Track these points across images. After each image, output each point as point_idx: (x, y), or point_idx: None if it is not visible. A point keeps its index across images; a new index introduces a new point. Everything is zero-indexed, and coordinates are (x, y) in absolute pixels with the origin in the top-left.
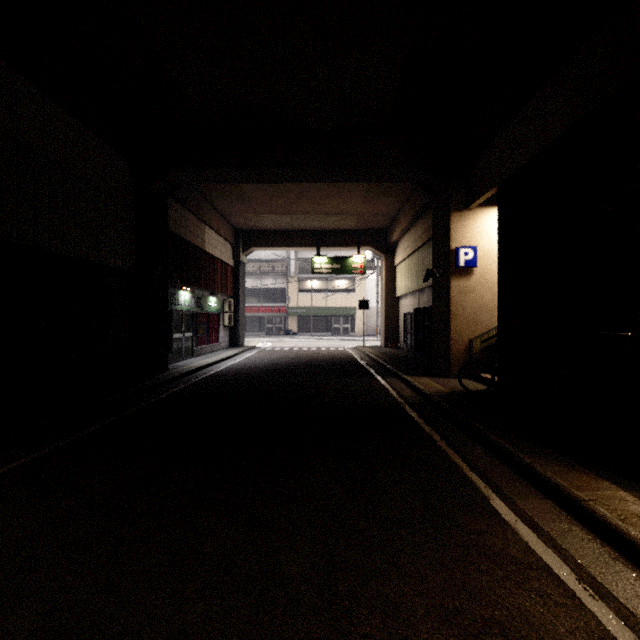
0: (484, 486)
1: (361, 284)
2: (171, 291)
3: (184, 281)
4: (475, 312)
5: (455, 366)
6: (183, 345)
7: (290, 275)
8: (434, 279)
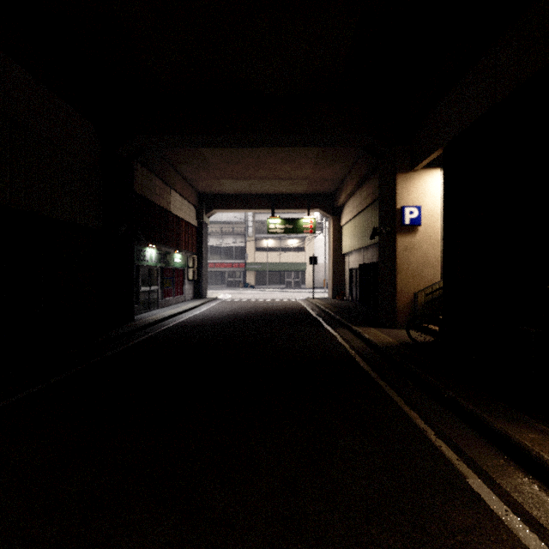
0: (456, 458)
1: (310, 243)
2: (138, 248)
3: (150, 239)
4: (419, 267)
5: (401, 317)
6: (150, 297)
7: (248, 235)
8: (380, 236)
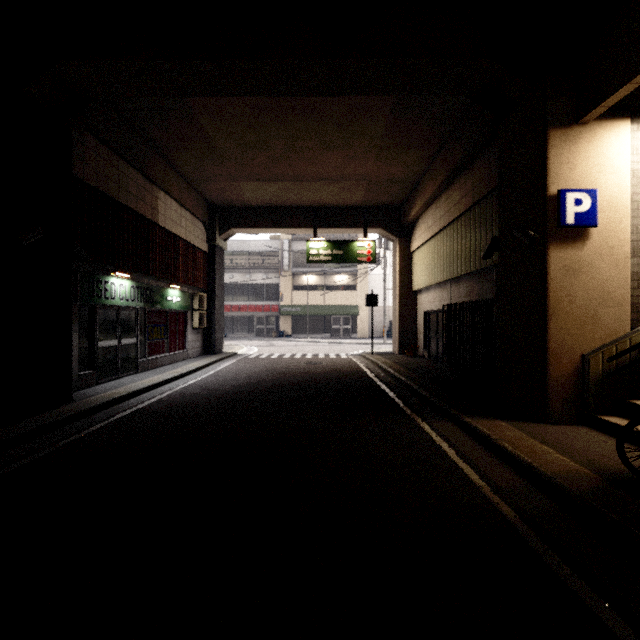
0: None
1: (364, 279)
2: (91, 276)
3: (117, 263)
4: (592, 306)
5: (557, 402)
6: (119, 356)
7: (283, 269)
8: (503, 253)
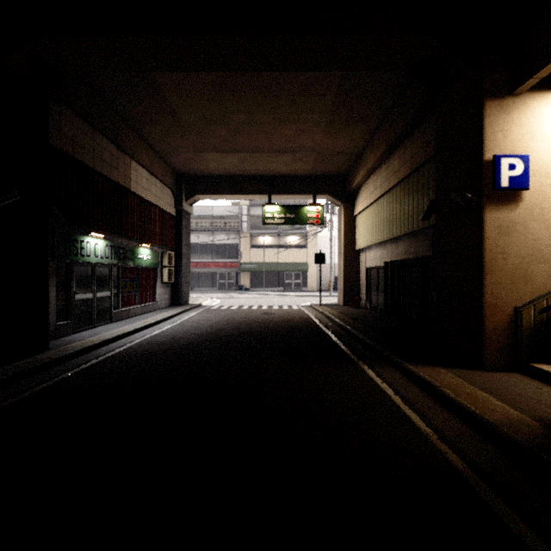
0: None
1: (312, 240)
2: (68, 236)
3: (92, 224)
4: (524, 262)
5: (492, 351)
6: (94, 308)
7: (242, 231)
8: (441, 214)
